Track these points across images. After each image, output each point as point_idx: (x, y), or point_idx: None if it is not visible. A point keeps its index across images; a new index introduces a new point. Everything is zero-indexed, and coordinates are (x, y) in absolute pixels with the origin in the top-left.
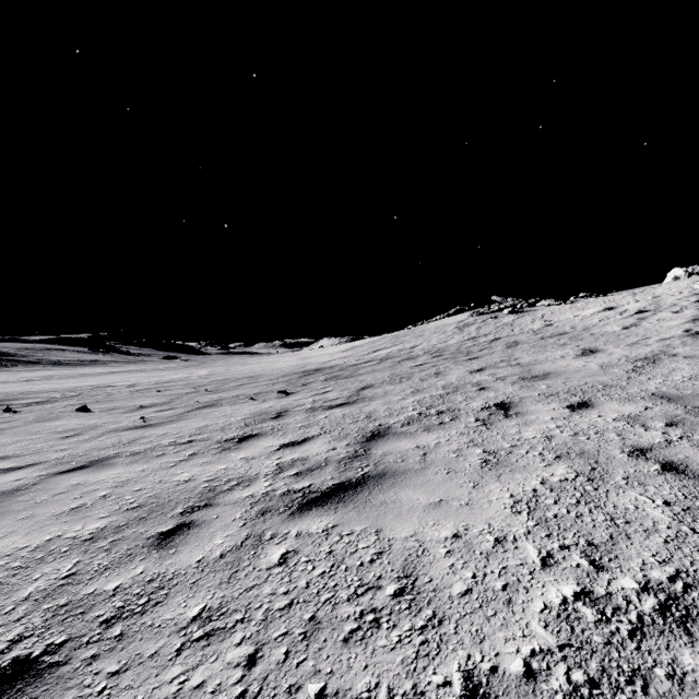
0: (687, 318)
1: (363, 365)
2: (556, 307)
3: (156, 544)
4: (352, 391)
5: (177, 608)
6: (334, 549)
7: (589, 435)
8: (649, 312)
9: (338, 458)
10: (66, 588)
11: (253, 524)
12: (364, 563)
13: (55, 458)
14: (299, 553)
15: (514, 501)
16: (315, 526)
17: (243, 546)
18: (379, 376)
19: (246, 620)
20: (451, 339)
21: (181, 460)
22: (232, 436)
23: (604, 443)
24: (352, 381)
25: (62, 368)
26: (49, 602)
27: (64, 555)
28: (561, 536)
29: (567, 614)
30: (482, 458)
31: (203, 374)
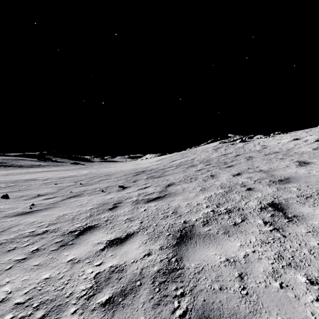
0: None
1: (167, 169)
2: (264, 139)
3: None
4: (162, 187)
5: None
6: None
7: None
8: None
9: (152, 271)
10: None
11: None
12: None
13: None
14: None
15: None
16: None
17: None
18: (177, 176)
19: None
20: (212, 155)
21: (21, 259)
22: (75, 227)
23: None
24: (162, 180)
25: (22, 169)
26: None
27: None
28: None
29: None
30: (317, 297)
31: (85, 173)
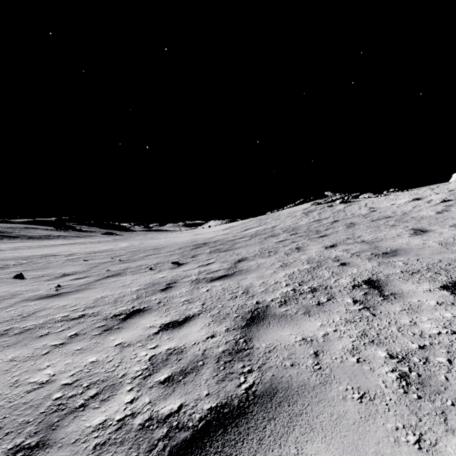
0: None
1: (238, 240)
2: (374, 198)
3: None
4: (230, 263)
5: None
6: None
7: None
8: (452, 201)
9: (216, 352)
10: None
11: None
12: None
13: None
14: None
15: None
16: None
17: None
18: (251, 250)
19: None
20: (301, 221)
21: (58, 344)
22: (120, 311)
23: None
24: (230, 254)
25: (33, 241)
26: None
27: None
28: None
29: None
30: (393, 368)
31: (124, 246)
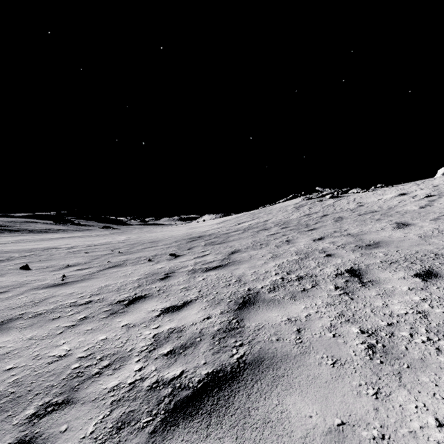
0: None
1: (231, 233)
2: (362, 193)
3: None
4: (224, 255)
5: None
6: None
7: None
8: (435, 196)
9: (212, 330)
10: None
11: None
12: None
13: None
14: None
15: None
16: None
17: None
18: (244, 242)
19: None
20: (292, 215)
21: (70, 325)
22: (123, 297)
23: None
24: (224, 246)
25: (34, 234)
26: None
27: None
28: None
29: None
30: (363, 341)
31: (122, 239)
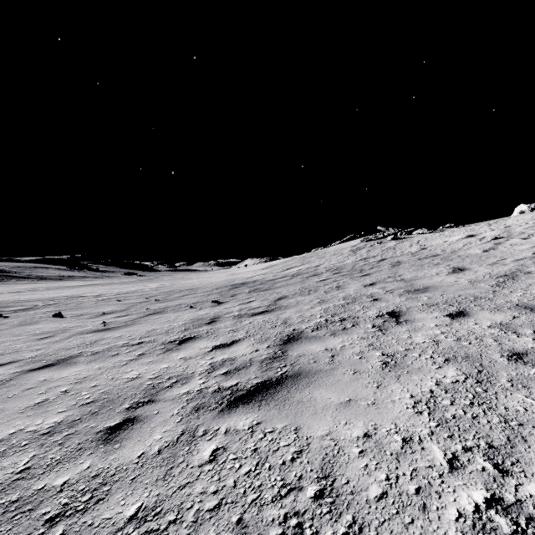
0: (534, 243)
1: (278, 280)
2: (428, 235)
3: (104, 439)
4: (270, 301)
5: (116, 507)
6: (259, 447)
7: (470, 340)
8: (503, 239)
9: (260, 358)
10: (19, 482)
11: (188, 420)
12: (285, 461)
13: (30, 356)
14: (228, 450)
15: (415, 402)
16: (241, 423)
17: (178, 442)
18: (292, 289)
19: (178, 522)
20: (347, 259)
21: (132, 359)
22: (174, 338)
23: (484, 348)
24: (270, 293)
25: (46, 282)
26: (2, 497)
27: (23, 448)
28: (463, 438)
29: (482, 523)
30: (381, 360)
31: (154, 286)
